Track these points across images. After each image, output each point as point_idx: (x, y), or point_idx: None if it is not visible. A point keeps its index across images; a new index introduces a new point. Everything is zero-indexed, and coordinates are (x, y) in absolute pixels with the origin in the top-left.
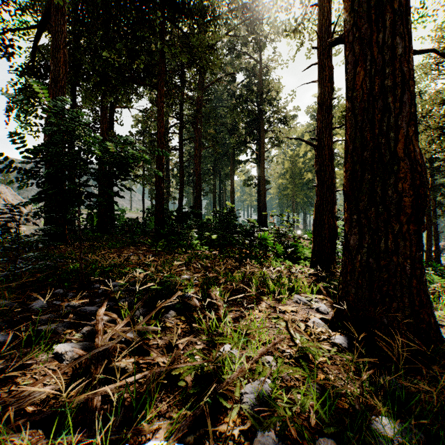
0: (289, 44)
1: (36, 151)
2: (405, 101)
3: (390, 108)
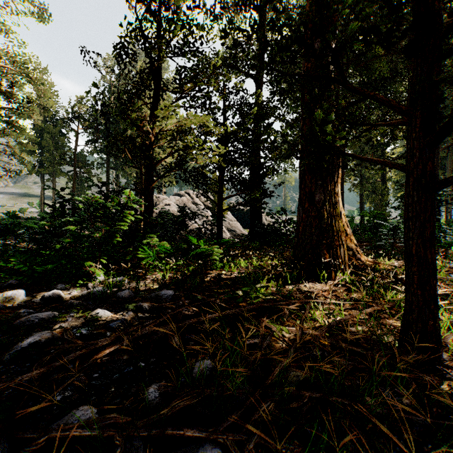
0: None
1: None
2: None
3: None
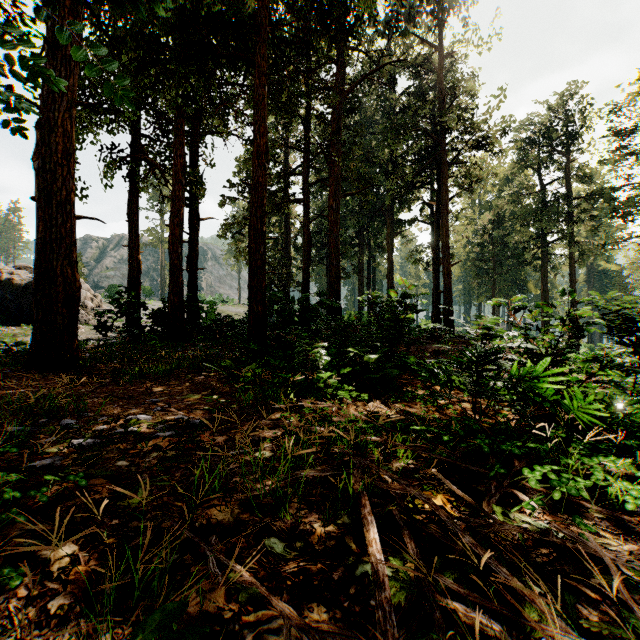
0: None
1: None
2: None
3: None
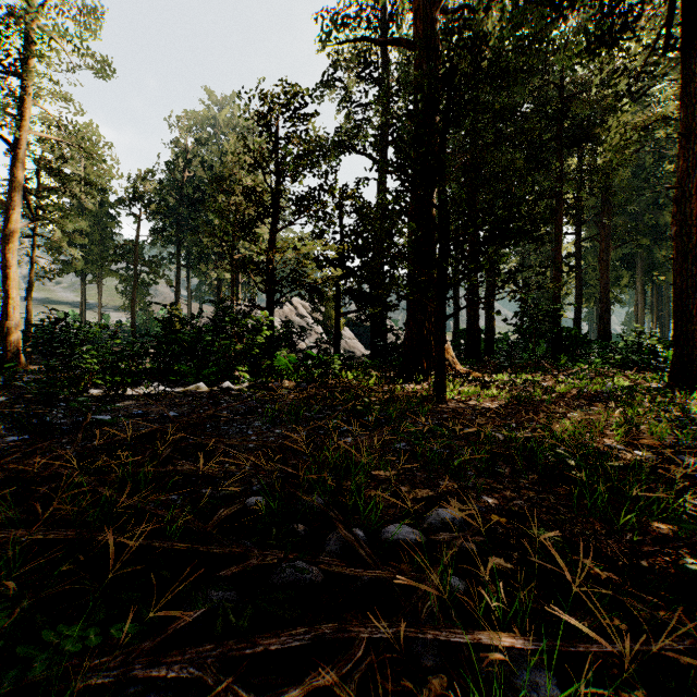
0: None
1: (521, 317)
2: (695, 293)
3: (688, 295)
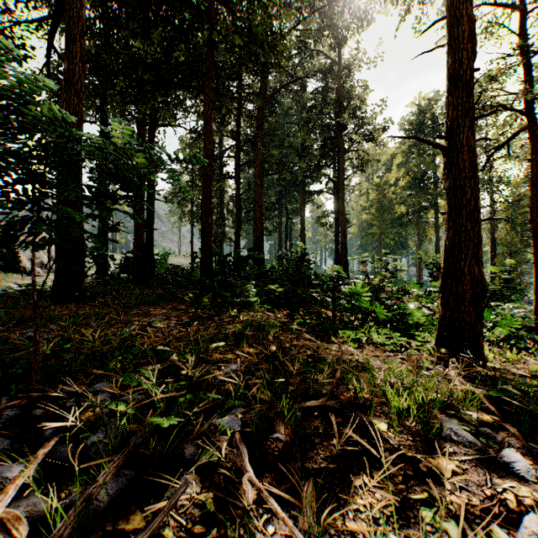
0: (389, 12)
1: None
2: None
3: None
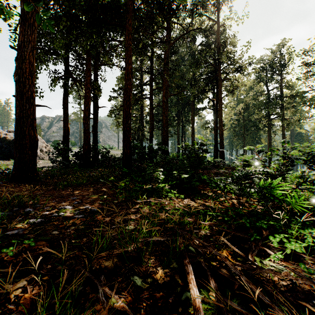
0: None
1: None
2: None
3: None
